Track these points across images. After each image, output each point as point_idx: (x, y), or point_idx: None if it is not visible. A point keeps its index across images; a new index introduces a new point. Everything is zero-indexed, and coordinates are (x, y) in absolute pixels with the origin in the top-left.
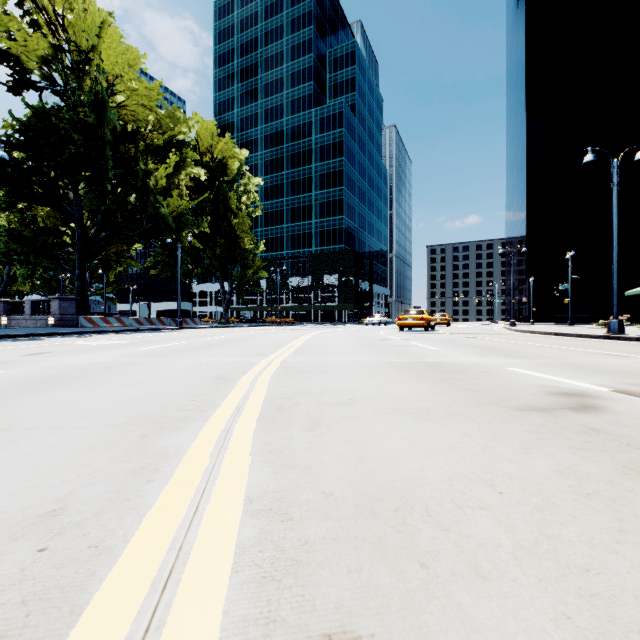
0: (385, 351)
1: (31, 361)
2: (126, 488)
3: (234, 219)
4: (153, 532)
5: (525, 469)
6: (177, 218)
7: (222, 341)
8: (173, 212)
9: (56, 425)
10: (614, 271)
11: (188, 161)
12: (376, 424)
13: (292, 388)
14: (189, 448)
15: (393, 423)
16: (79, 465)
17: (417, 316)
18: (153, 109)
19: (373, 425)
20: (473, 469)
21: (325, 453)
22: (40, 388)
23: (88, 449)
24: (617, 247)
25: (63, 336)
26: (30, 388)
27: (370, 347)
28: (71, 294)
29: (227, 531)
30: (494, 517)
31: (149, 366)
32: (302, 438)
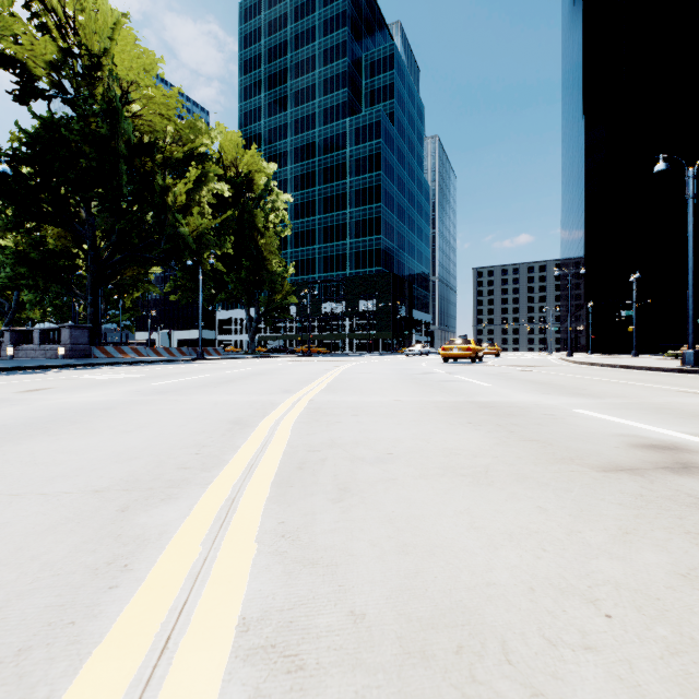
0: (429, 387)
1: (24, 399)
2: (76, 600)
3: (261, 239)
4: (90, 694)
5: (633, 570)
6: (198, 238)
7: (245, 375)
8: (193, 232)
9: (19, 490)
10: (689, 295)
11: (210, 176)
12: (422, 491)
13: (319, 437)
14: (178, 529)
15: (444, 490)
16: (26, 557)
17: (463, 346)
18: (171, 119)
19: (419, 493)
20: (560, 570)
21: (356, 539)
22: (21, 436)
23: (46, 529)
24: (693, 268)
25: (71, 368)
26: (9, 436)
27: (411, 382)
28: (85, 322)
29: (203, 693)
30: (609, 667)
31: (156, 406)
32: (327, 513)
